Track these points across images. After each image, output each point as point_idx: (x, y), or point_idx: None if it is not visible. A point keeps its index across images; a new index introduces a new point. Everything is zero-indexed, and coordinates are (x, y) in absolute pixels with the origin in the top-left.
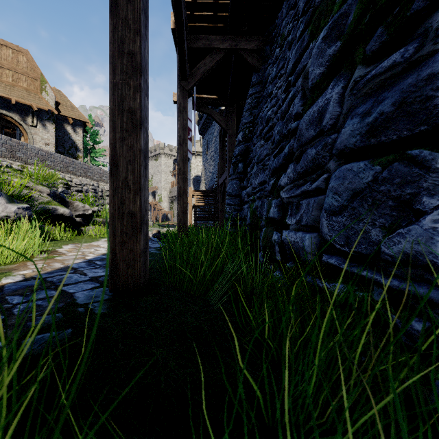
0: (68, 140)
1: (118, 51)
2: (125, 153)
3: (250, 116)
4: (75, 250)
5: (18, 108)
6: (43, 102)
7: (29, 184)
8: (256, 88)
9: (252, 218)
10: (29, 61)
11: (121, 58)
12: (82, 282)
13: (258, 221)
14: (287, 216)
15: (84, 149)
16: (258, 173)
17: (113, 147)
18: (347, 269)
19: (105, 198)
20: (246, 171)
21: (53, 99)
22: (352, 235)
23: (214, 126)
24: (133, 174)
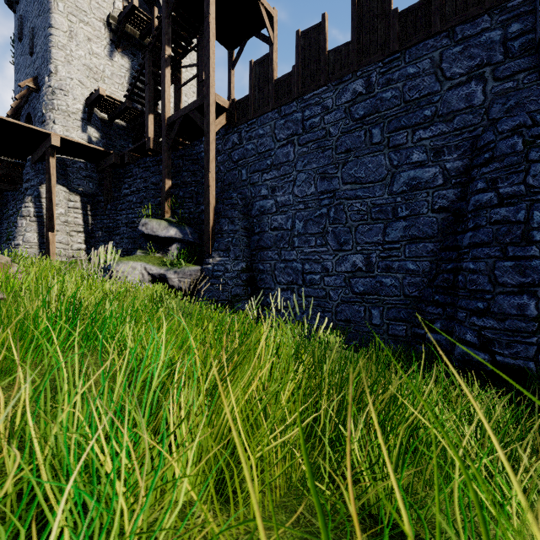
0: None
1: None
2: None
3: None
4: None
5: None
6: None
7: None
8: None
9: None
10: None
11: None
12: None
13: None
14: None
15: None
16: None
17: None
18: None
19: None
20: None
21: None
22: None
23: None
24: None
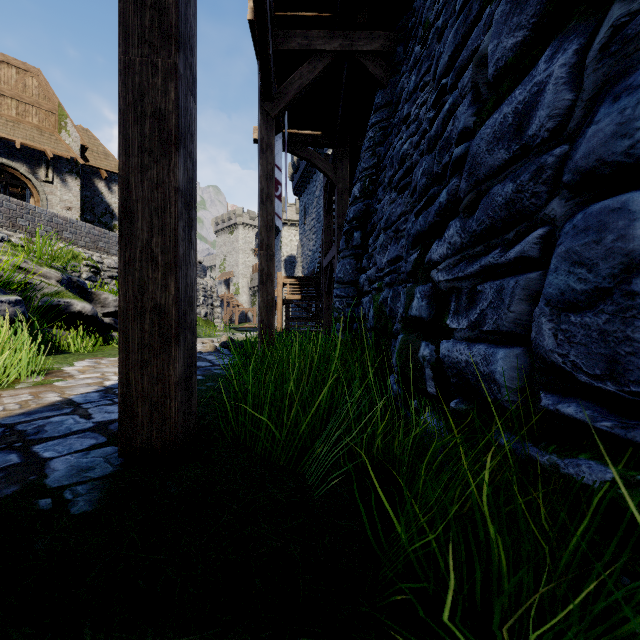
0: (101, 204)
1: (134, 2)
2: (148, 194)
3: (371, 158)
4: (93, 369)
5: (25, 155)
6: (62, 146)
7: (28, 266)
8: (381, 113)
9: (376, 318)
10: (42, 85)
11: (140, 15)
12: (77, 433)
13: (387, 322)
14: (449, 314)
15: None
16: (388, 244)
17: (124, 184)
18: (615, 433)
19: None
20: (366, 244)
21: (77, 141)
22: (627, 356)
23: (315, 182)
24: (162, 235)
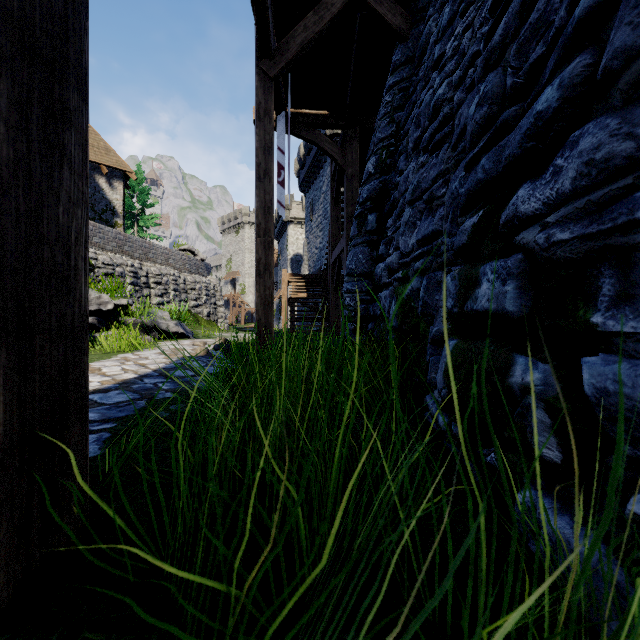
0: (101, 200)
1: None
2: None
3: (389, 126)
4: None
5: None
6: None
7: None
8: (401, 71)
9: (401, 316)
10: None
11: None
12: None
13: (417, 322)
14: (599, 302)
15: (129, 215)
16: (416, 220)
17: None
18: None
19: (153, 286)
20: (383, 228)
21: None
22: None
23: (322, 177)
24: None
